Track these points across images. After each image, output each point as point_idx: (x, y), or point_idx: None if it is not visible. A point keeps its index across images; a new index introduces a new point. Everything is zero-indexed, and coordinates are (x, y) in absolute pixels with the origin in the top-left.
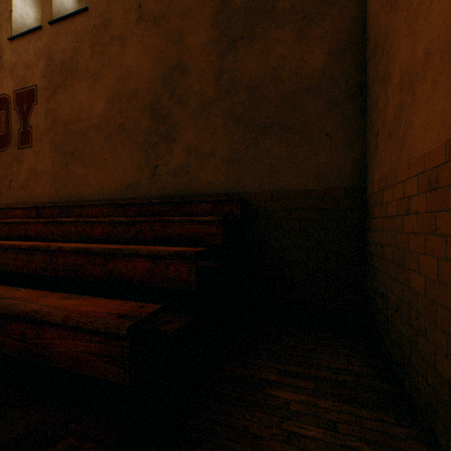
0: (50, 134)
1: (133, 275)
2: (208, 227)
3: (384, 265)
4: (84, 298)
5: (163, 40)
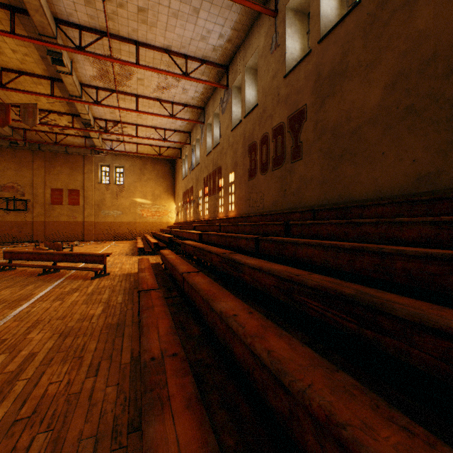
0: (317, 144)
1: None
2: None
3: None
4: None
5: None
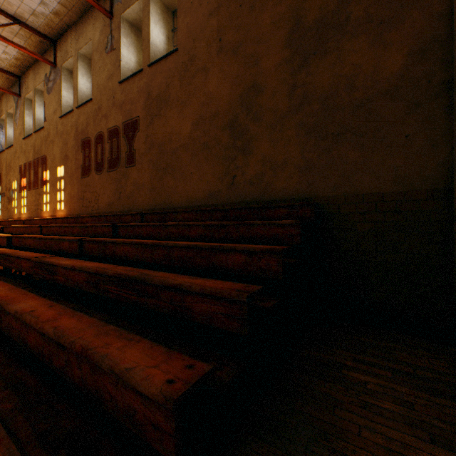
0: (148, 155)
1: (231, 266)
2: (287, 229)
3: None
4: (204, 279)
5: (240, 66)
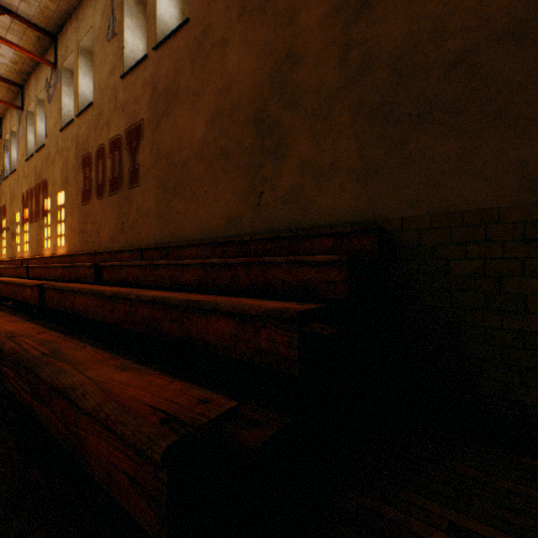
0: (154, 170)
1: (213, 340)
2: (325, 271)
3: None
4: (140, 371)
5: (269, 29)
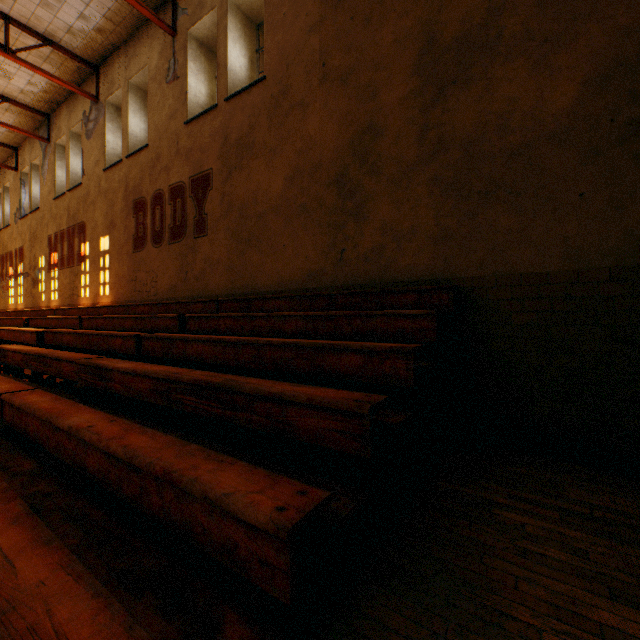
0: (225, 221)
1: (344, 371)
2: (418, 322)
3: None
4: (310, 387)
5: (351, 100)
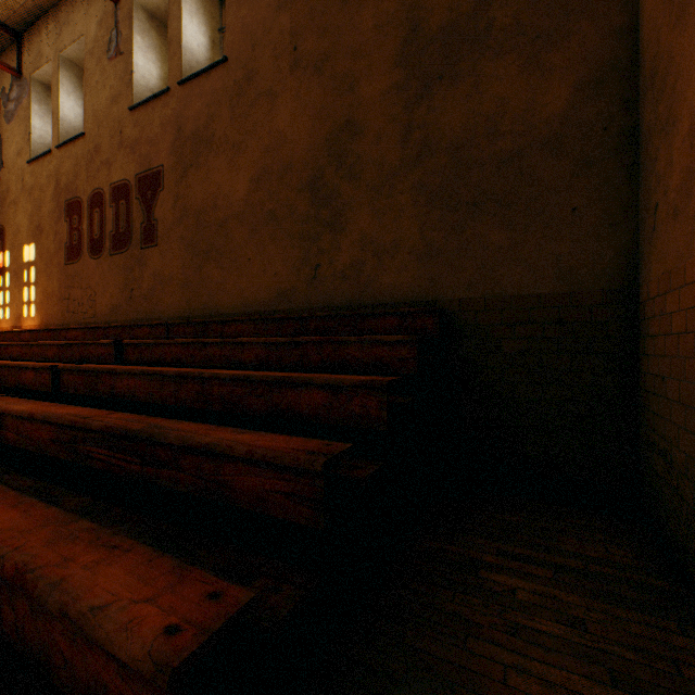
0: (179, 229)
1: (306, 410)
2: (397, 349)
3: (666, 407)
4: (258, 433)
5: (326, 92)
